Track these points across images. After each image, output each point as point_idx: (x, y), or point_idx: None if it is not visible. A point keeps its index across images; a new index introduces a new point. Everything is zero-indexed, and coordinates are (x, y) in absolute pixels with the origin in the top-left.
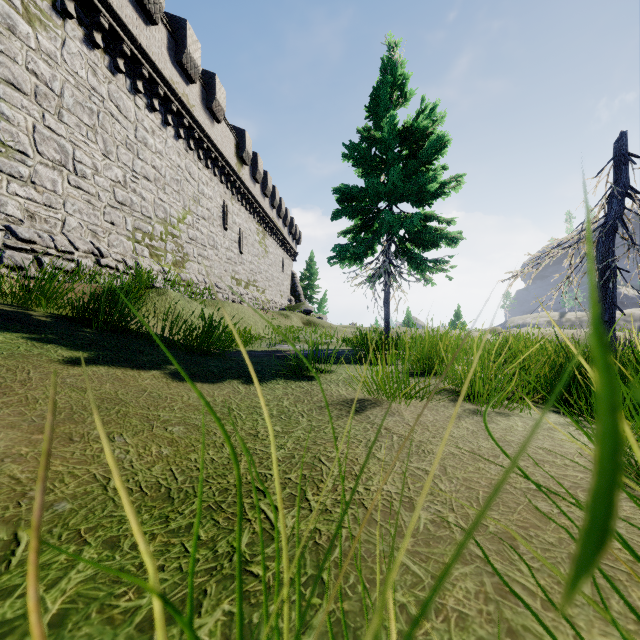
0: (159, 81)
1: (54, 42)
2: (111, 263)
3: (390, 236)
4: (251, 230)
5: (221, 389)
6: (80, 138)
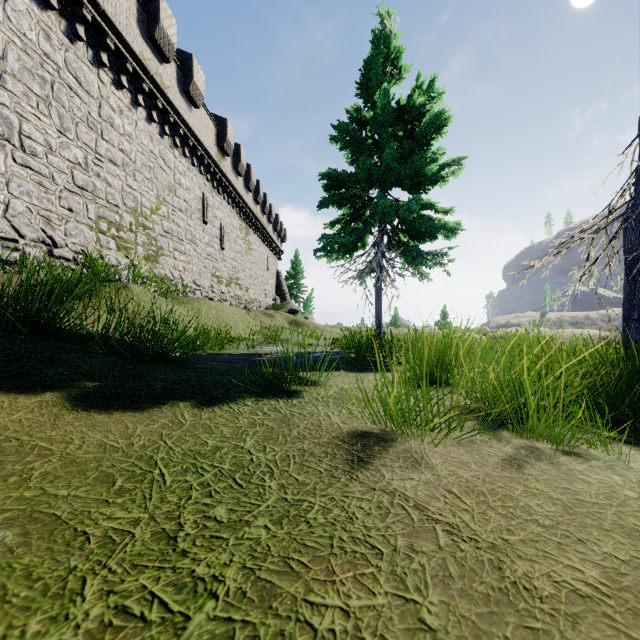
0: (127, 55)
1: None
2: (67, 254)
3: (383, 226)
4: (233, 225)
5: (152, 420)
6: (29, 110)
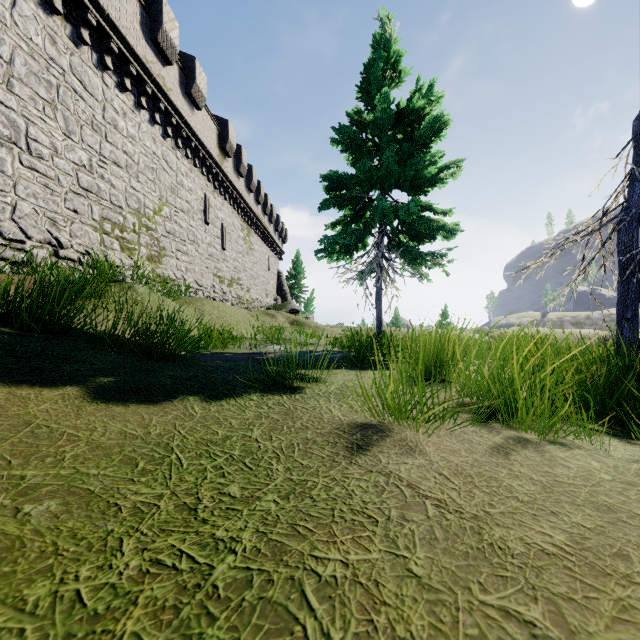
0: (131, 58)
1: (2, 0)
2: (72, 255)
3: (383, 227)
4: (235, 226)
5: (165, 412)
6: (35, 113)
